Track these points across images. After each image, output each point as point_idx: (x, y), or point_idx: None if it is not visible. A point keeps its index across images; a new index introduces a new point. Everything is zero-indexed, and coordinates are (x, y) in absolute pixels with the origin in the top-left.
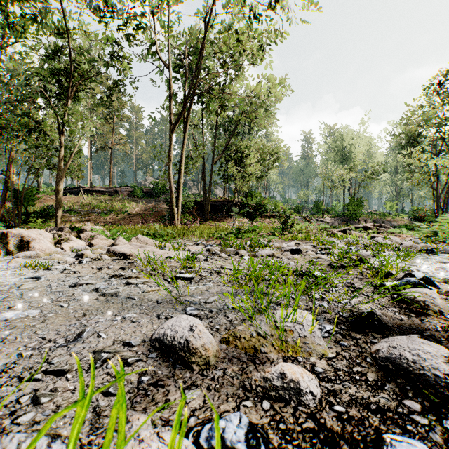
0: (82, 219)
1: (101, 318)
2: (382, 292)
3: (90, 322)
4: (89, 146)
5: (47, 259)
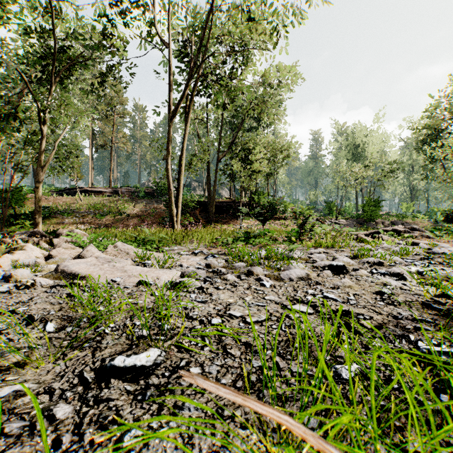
0: (76, 222)
1: None
2: None
3: None
4: (90, 146)
5: None
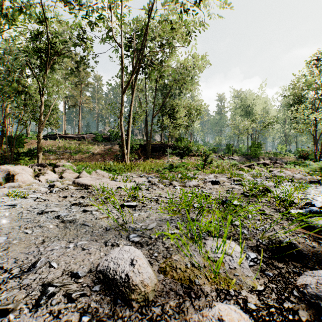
0: (58, 158)
1: (56, 246)
2: (290, 219)
3: (47, 249)
4: (64, 105)
5: (26, 189)
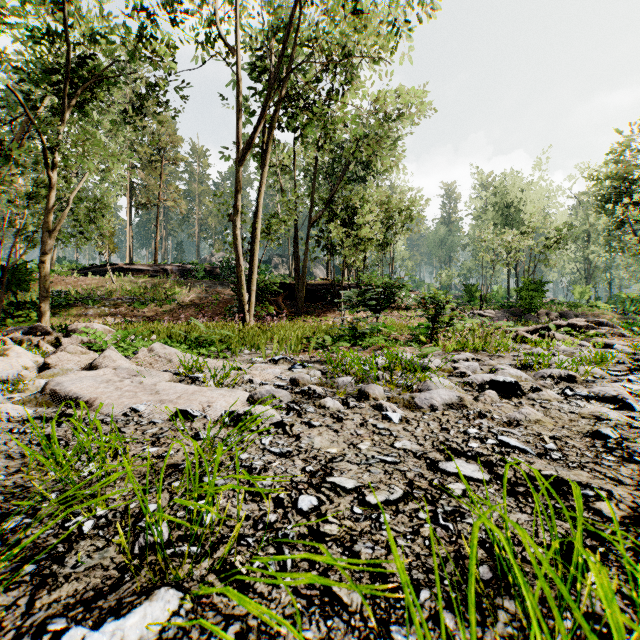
0: (105, 313)
1: None
2: None
3: None
4: (128, 205)
5: None
